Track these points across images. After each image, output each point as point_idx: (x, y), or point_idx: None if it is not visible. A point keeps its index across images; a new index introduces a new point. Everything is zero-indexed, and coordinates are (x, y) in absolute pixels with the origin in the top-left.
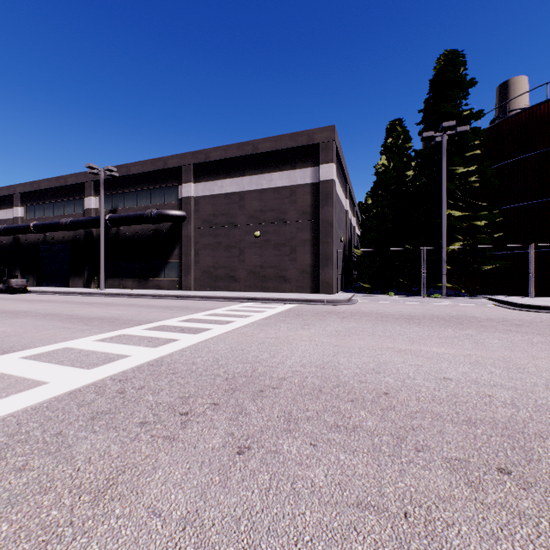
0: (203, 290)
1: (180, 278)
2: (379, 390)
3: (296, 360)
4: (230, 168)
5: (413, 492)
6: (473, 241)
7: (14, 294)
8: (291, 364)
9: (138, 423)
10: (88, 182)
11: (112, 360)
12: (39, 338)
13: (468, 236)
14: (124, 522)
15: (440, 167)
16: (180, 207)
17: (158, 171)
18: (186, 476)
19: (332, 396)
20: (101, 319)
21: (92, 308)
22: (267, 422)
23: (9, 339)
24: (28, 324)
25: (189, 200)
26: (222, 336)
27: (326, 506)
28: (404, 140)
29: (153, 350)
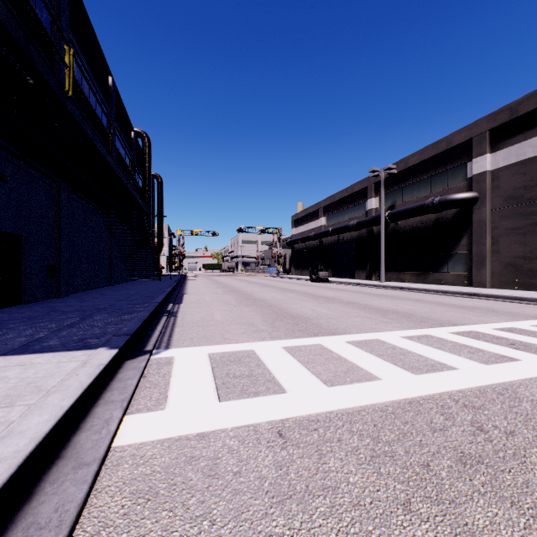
0: (504, 289)
1: (468, 273)
2: None
3: None
4: None
5: None
6: None
7: (320, 283)
8: None
9: None
10: (369, 186)
11: (435, 368)
12: (351, 324)
13: None
14: None
15: None
16: (469, 188)
17: (439, 154)
18: None
19: None
20: (395, 312)
21: (381, 300)
22: None
23: (331, 321)
24: (338, 309)
25: (482, 177)
26: None
27: None
28: None
29: (484, 367)
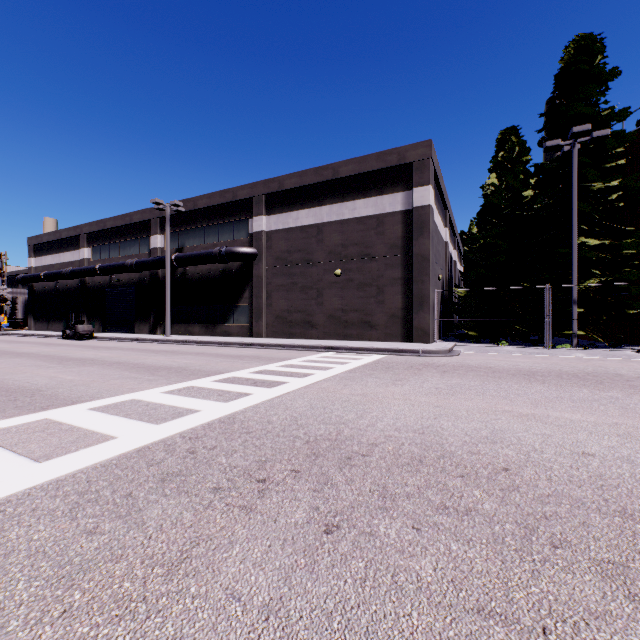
0: (276, 338)
1: (250, 324)
2: (496, 465)
3: (389, 422)
4: (307, 197)
5: (553, 602)
6: (616, 276)
7: (80, 340)
8: (383, 427)
9: (211, 488)
10: (154, 219)
11: (181, 415)
12: (106, 388)
13: (608, 271)
14: (200, 603)
15: (569, 183)
16: (251, 243)
17: (227, 204)
18: (267, 555)
19: (436, 469)
20: (168, 368)
21: (158, 357)
22: (358, 496)
23: (77, 388)
24: (95, 373)
25: (260, 235)
26: (299, 391)
27: (438, 608)
28: (520, 152)
29: (224, 405)
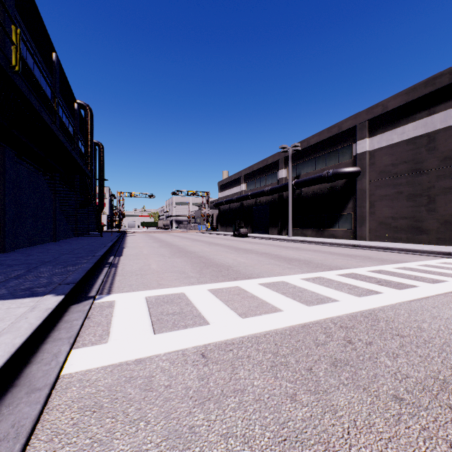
0: (378, 241)
1: (353, 229)
2: None
3: None
4: (414, 111)
5: None
6: None
7: (241, 237)
8: None
9: (390, 394)
10: (280, 159)
11: (323, 301)
12: (263, 270)
13: None
14: None
15: None
16: (354, 164)
17: (332, 136)
18: None
19: None
20: (298, 260)
21: (288, 251)
22: None
23: (248, 268)
24: (254, 259)
25: (363, 155)
26: (438, 298)
27: None
28: None
29: (358, 299)
